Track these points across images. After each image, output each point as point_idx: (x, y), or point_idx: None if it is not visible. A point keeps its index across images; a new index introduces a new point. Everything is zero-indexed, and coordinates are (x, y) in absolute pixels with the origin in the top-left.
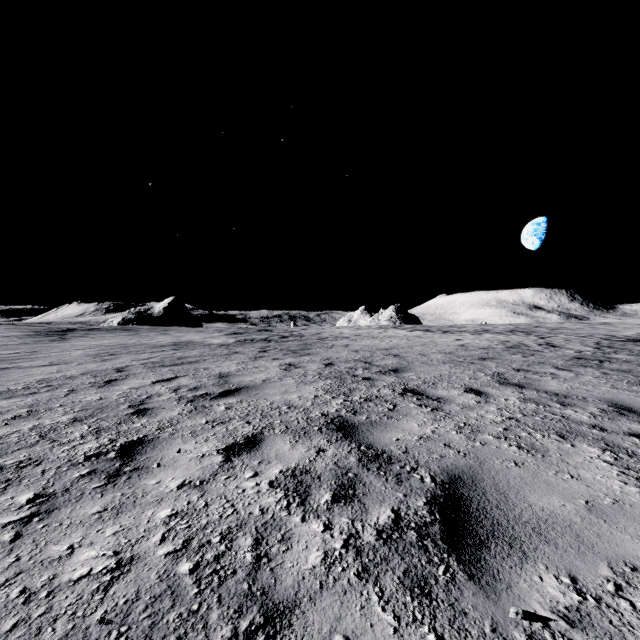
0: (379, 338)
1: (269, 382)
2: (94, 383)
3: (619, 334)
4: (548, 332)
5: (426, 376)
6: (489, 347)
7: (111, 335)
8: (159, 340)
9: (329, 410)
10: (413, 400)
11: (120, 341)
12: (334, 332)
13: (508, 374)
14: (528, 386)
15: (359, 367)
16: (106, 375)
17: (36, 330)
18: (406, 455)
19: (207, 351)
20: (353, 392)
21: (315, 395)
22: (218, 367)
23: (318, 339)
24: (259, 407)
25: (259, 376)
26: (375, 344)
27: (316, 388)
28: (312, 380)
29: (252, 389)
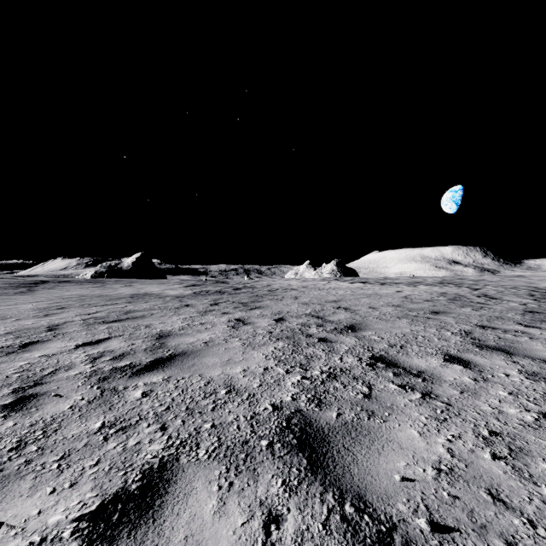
0: (325, 290)
1: (212, 345)
2: (6, 347)
3: (540, 286)
4: (474, 284)
5: (388, 336)
6: (432, 299)
7: (78, 287)
8: (120, 292)
9: (283, 397)
10: (390, 376)
11: (82, 293)
12: (283, 284)
13: (477, 333)
14: (514, 351)
15: (312, 323)
16: (31, 335)
17: (10, 282)
18: (438, 539)
19: (159, 304)
20: (311, 362)
21: (264, 367)
22: (162, 324)
23: (269, 291)
24: (188, 391)
25: (202, 336)
26: (323, 296)
27: (266, 355)
28: (261, 342)
29: (189, 357)
